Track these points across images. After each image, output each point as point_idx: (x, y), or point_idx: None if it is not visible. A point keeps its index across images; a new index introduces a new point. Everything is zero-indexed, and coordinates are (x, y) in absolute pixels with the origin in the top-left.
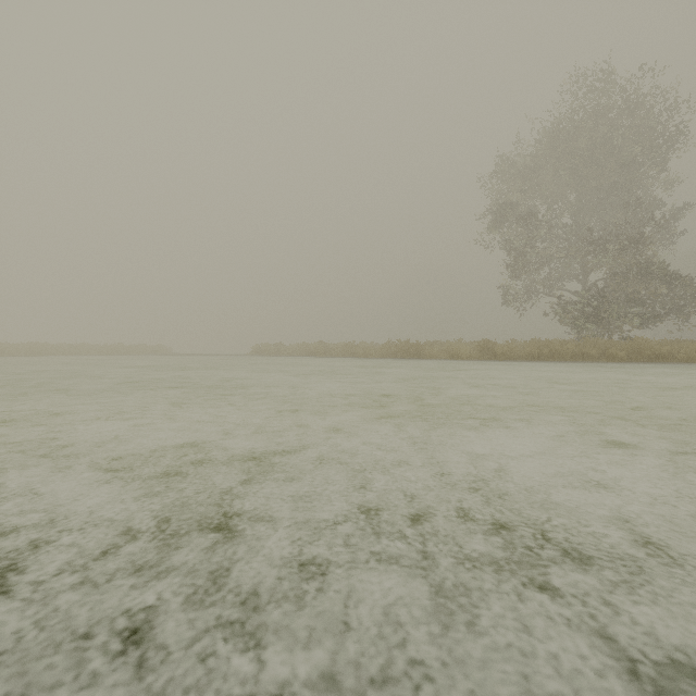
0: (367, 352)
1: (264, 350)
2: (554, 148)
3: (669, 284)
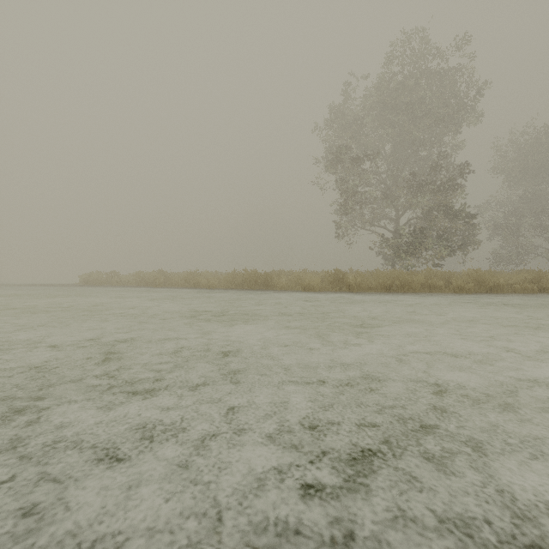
0: (210, 283)
1: (94, 280)
2: (379, 101)
3: (466, 224)
